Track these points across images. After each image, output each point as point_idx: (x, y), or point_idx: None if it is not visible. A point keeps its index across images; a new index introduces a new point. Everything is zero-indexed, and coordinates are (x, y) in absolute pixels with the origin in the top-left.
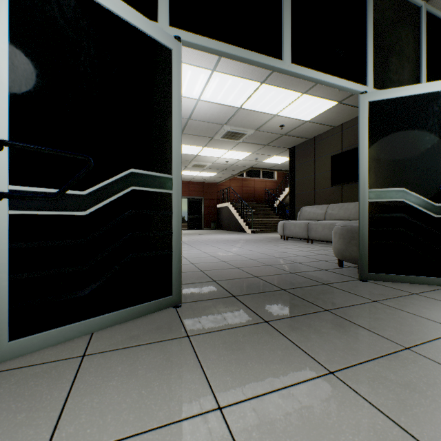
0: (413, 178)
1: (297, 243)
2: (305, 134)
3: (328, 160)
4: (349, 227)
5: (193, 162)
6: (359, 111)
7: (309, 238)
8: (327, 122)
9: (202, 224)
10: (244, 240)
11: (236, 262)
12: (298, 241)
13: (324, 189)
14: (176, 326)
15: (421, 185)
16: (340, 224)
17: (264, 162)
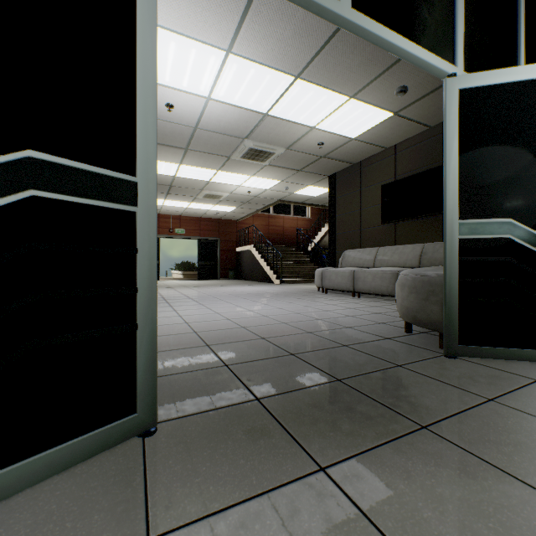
0: (523, 204)
1: (340, 297)
2: (349, 157)
3: (378, 190)
4: (426, 276)
5: (204, 191)
6: (445, 103)
7: (355, 290)
8: (378, 142)
9: (217, 272)
10: (272, 293)
11: (260, 328)
12: (340, 294)
13: (372, 228)
14: (129, 500)
15: (535, 214)
16: (410, 273)
17: (297, 194)
